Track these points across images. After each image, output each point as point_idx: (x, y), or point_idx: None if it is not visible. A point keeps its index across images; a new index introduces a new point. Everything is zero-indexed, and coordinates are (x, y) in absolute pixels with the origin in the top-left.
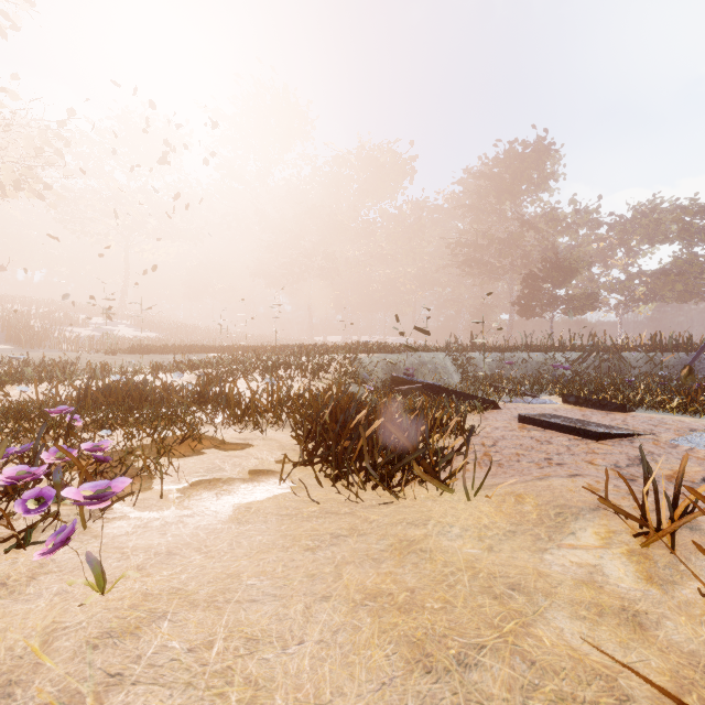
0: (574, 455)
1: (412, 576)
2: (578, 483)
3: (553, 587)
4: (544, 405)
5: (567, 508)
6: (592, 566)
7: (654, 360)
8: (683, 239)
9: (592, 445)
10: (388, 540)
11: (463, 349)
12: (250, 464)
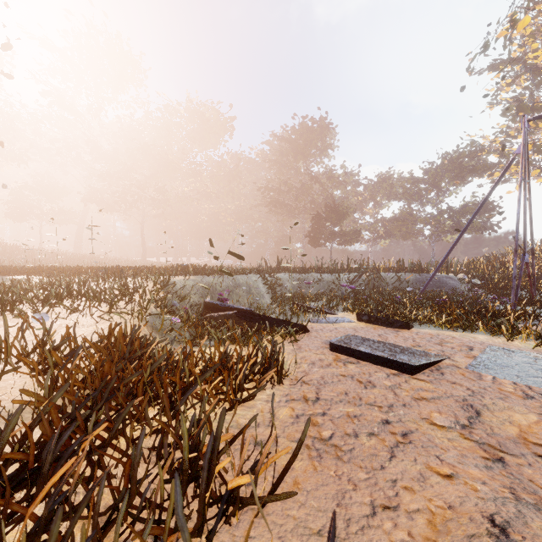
0: (407, 406)
1: None
2: None
3: None
4: (344, 324)
5: None
6: None
7: (400, 279)
8: (406, 198)
9: (413, 384)
10: None
11: (271, 271)
12: None
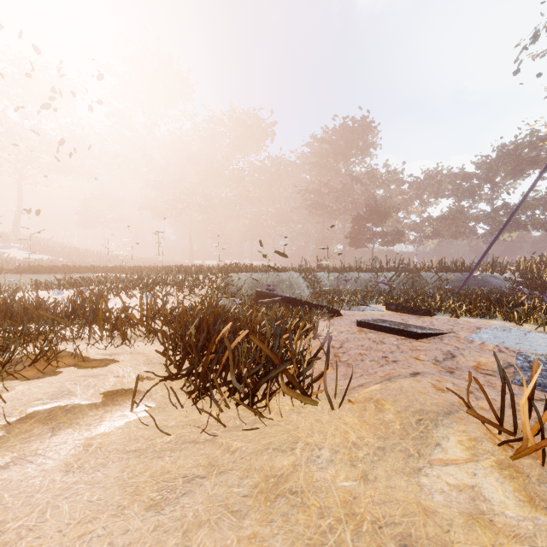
0: (403, 352)
1: (282, 539)
2: (424, 383)
3: (446, 532)
4: (373, 312)
5: (425, 413)
6: (470, 488)
7: (441, 278)
8: (455, 195)
9: (414, 343)
10: (252, 477)
11: (311, 270)
12: (107, 383)
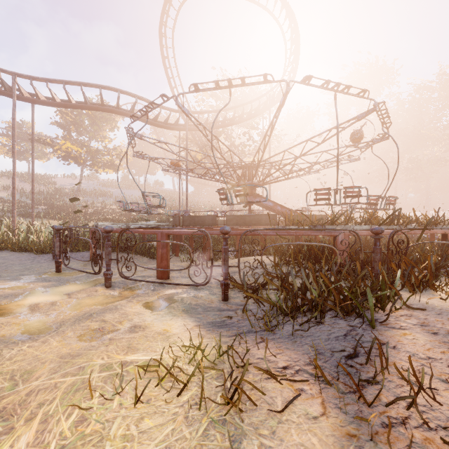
0: None
1: None
2: None
3: None
4: None
5: None
6: None
7: None
8: None
9: None
10: None
11: None
12: None
